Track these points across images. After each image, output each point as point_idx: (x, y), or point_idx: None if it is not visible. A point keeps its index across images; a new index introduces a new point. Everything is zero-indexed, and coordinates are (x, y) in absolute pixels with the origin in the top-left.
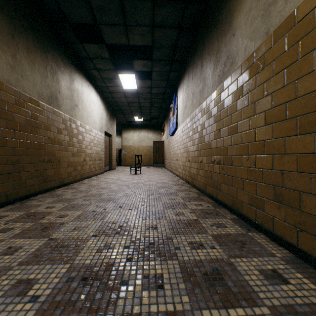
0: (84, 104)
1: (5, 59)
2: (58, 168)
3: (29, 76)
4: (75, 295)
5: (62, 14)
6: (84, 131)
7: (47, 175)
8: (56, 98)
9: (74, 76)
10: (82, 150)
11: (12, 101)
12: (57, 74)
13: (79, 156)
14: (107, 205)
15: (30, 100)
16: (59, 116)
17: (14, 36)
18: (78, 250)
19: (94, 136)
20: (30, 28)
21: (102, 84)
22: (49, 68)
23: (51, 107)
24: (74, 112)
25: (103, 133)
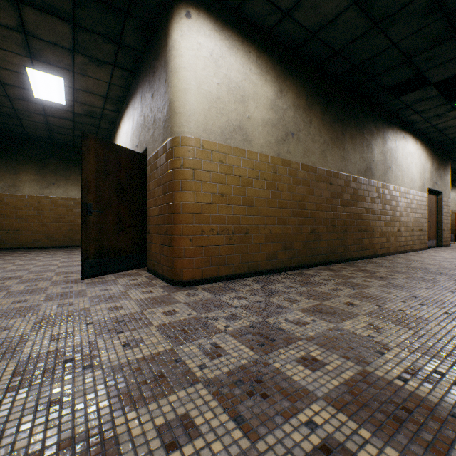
0: (398, 163)
1: (339, 155)
2: (371, 238)
3: (351, 159)
4: (419, 301)
5: (378, 86)
6: (397, 195)
7: (363, 243)
8: (369, 168)
9: (386, 136)
10: (395, 219)
11: (342, 184)
12: (370, 145)
13: (391, 226)
14: (437, 277)
15: (352, 178)
16: (372, 185)
17: (343, 133)
18: (414, 290)
19: (411, 199)
20: (352, 118)
21: (424, 125)
22: (364, 143)
23: (365, 179)
24: (386, 176)
25: (425, 191)
